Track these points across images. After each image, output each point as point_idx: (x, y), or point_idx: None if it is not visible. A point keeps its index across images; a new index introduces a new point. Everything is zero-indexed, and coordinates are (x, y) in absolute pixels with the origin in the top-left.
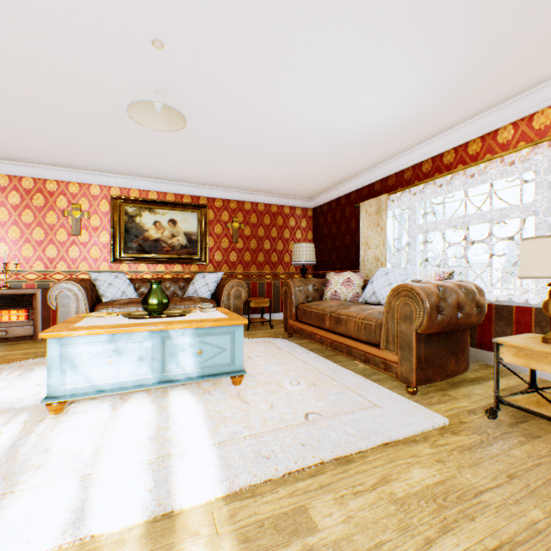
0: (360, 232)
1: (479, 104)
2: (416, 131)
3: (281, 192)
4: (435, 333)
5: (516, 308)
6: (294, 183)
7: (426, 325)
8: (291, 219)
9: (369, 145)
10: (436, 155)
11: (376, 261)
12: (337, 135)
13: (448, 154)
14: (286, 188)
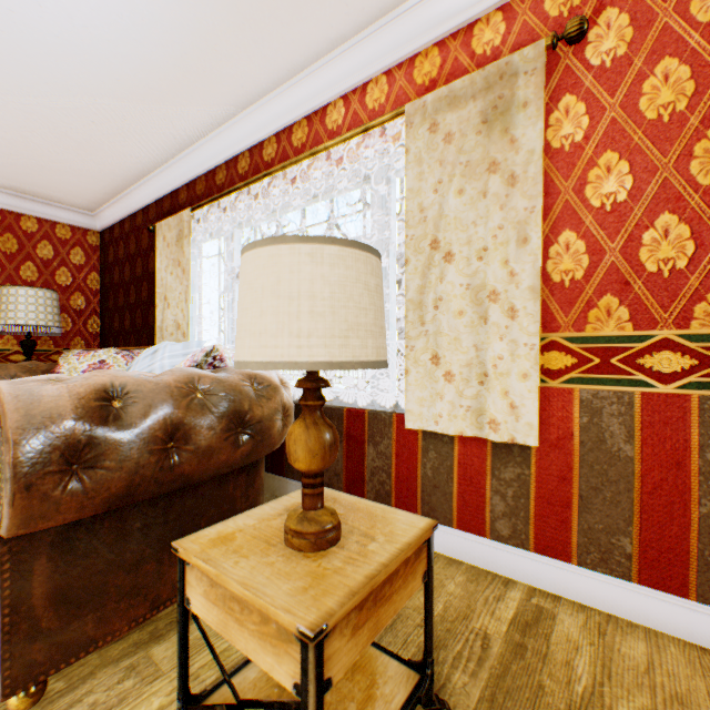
0: (157, 275)
1: (290, 39)
2: (204, 77)
3: (1, 181)
4: (110, 512)
5: (349, 412)
6: (17, 162)
7: (19, 512)
8: (44, 243)
9: (123, 87)
10: (255, 144)
11: (179, 329)
12: (7, 20)
13: (270, 144)
14: (7, 173)
